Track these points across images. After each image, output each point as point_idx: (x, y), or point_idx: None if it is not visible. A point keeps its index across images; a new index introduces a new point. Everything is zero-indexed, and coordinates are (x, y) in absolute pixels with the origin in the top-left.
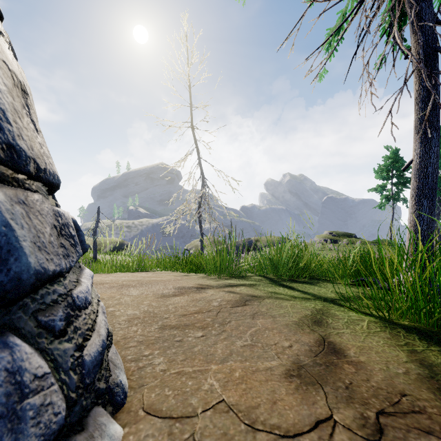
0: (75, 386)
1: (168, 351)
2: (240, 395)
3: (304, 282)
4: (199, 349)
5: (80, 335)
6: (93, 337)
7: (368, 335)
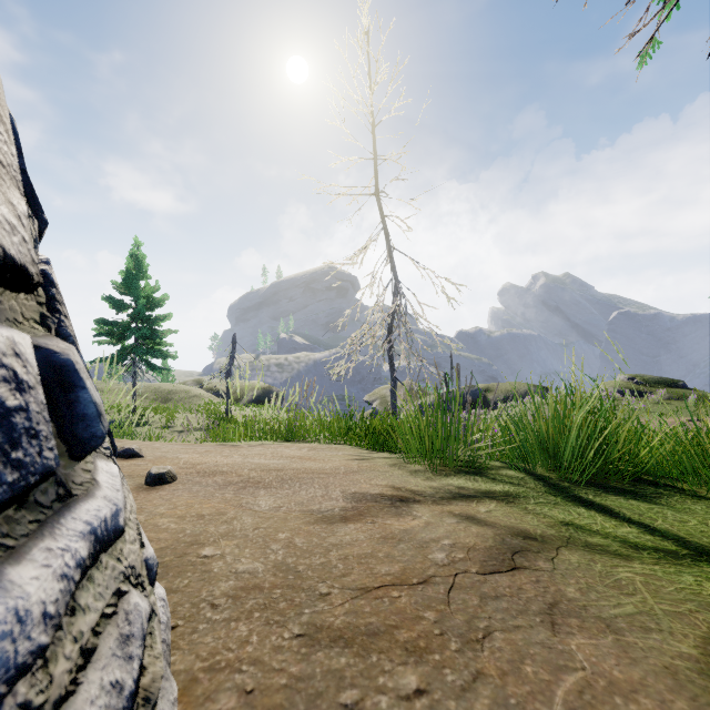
0: None
1: None
2: None
3: (626, 491)
4: None
5: None
6: None
7: None
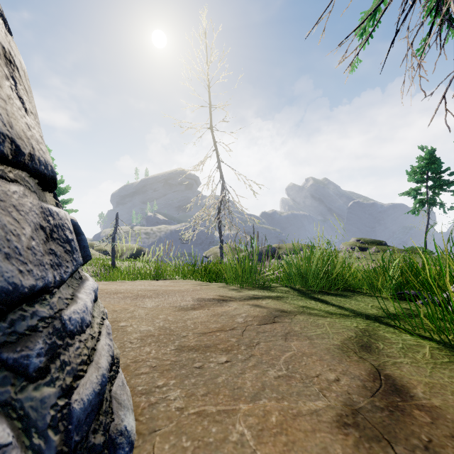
0: (55, 452)
1: (186, 380)
2: (281, 453)
3: (337, 294)
4: (223, 380)
5: (69, 373)
6: (89, 372)
7: (435, 368)
